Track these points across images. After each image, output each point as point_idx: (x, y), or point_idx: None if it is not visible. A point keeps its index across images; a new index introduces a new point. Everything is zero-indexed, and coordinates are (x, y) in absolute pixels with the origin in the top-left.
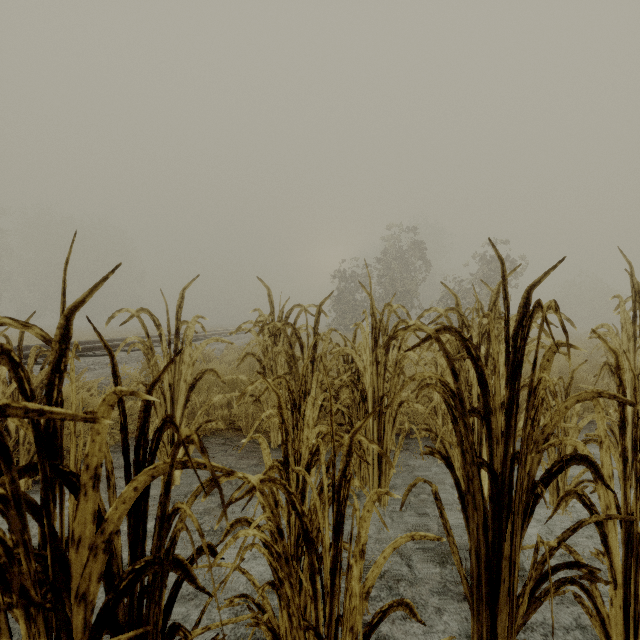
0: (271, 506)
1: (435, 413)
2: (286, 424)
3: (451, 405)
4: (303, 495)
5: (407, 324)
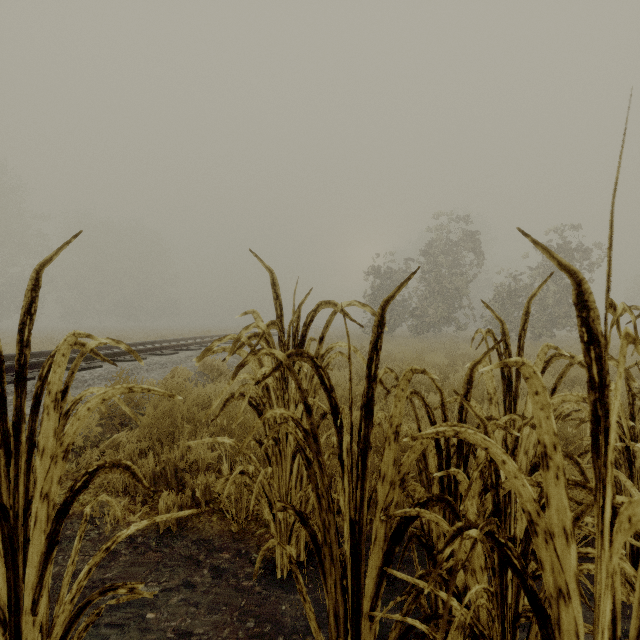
0: None
1: None
2: None
3: None
4: None
5: None
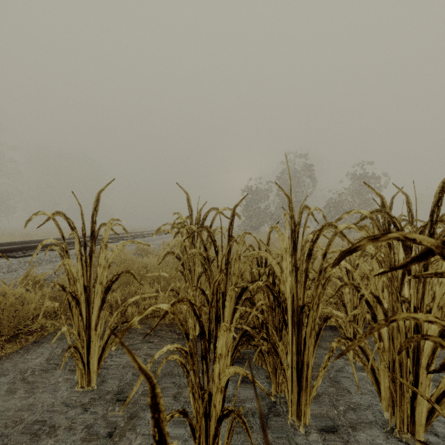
0: None
1: (345, 313)
2: (167, 443)
3: None
4: None
5: (335, 227)
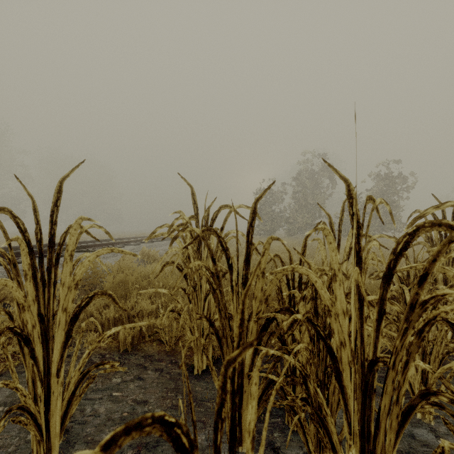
0: None
1: None
2: None
3: None
4: None
5: (452, 228)
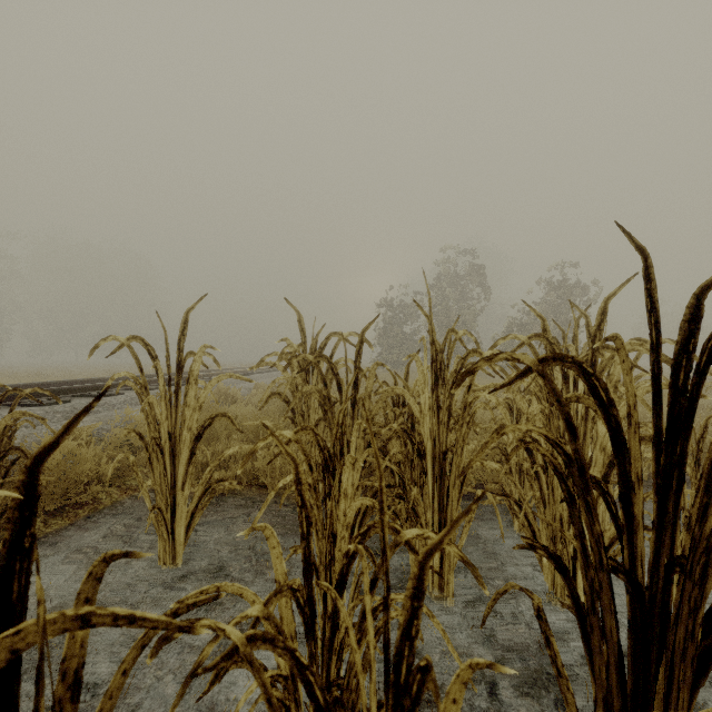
0: (266, 691)
1: (509, 470)
2: (308, 508)
3: (565, 475)
4: (335, 622)
5: (480, 355)
